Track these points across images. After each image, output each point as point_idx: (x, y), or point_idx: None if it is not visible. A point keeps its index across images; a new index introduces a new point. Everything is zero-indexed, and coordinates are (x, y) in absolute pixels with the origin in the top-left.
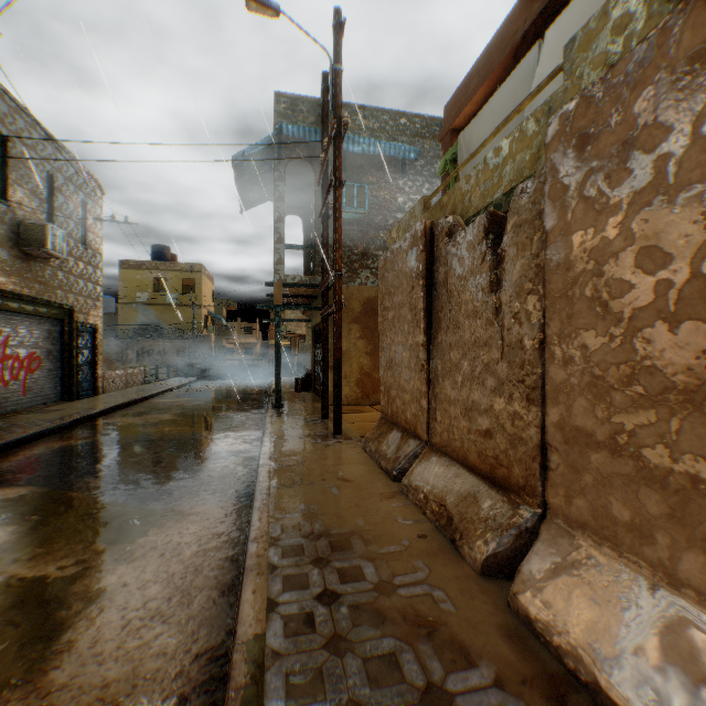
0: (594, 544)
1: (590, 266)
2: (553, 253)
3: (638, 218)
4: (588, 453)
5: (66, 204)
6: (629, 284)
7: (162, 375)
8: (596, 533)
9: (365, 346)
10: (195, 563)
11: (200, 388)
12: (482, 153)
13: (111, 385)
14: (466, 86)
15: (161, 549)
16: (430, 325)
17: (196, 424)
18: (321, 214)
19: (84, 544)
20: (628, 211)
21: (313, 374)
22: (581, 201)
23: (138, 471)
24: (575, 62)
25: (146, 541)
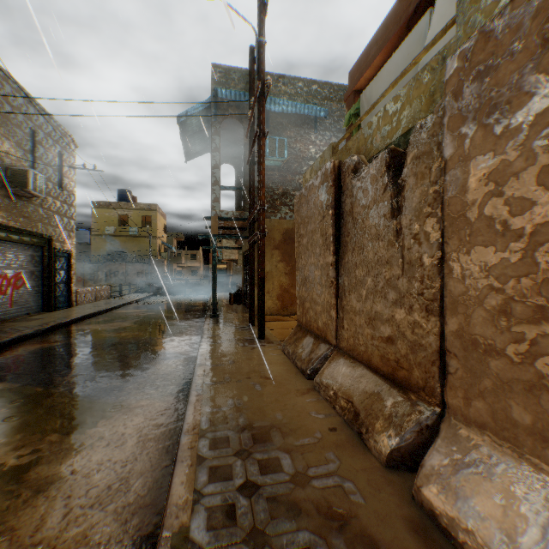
0: (493, 444)
1: (489, 187)
2: (451, 178)
3: (540, 138)
4: (487, 360)
5: (46, 154)
6: (530, 201)
7: (125, 291)
8: (495, 434)
9: (284, 268)
10: (135, 452)
11: (154, 302)
12: (381, 107)
13: (83, 299)
14: (366, 54)
15: (107, 439)
16: (338, 248)
17: (148, 330)
18: (249, 161)
19: (42, 434)
20: (529, 132)
21: (243, 290)
22: (480, 128)
23: (96, 369)
24: (467, 13)
25: (95, 431)
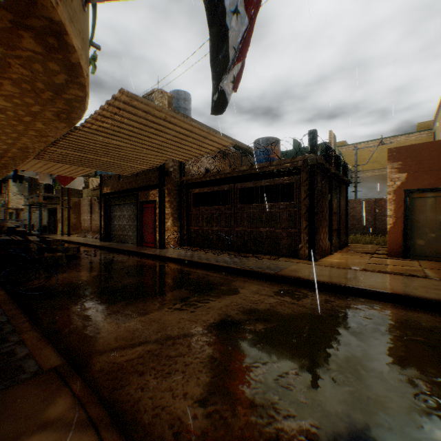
0: None
1: None
2: None
3: None
4: None
5: None
6: None
7: None
8: None
9: (75, 216)
10: None
11: None
12: None
13: None
14: None
15: None
16: (92, 213)
17: None
18: None
19: None
20: None
21: (49, 226)
22: None
23: None
24: None
25: None
